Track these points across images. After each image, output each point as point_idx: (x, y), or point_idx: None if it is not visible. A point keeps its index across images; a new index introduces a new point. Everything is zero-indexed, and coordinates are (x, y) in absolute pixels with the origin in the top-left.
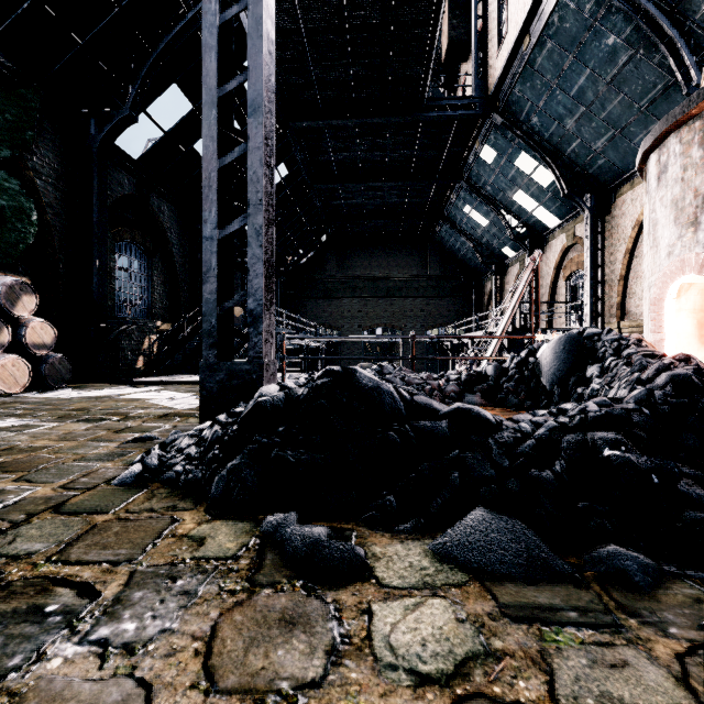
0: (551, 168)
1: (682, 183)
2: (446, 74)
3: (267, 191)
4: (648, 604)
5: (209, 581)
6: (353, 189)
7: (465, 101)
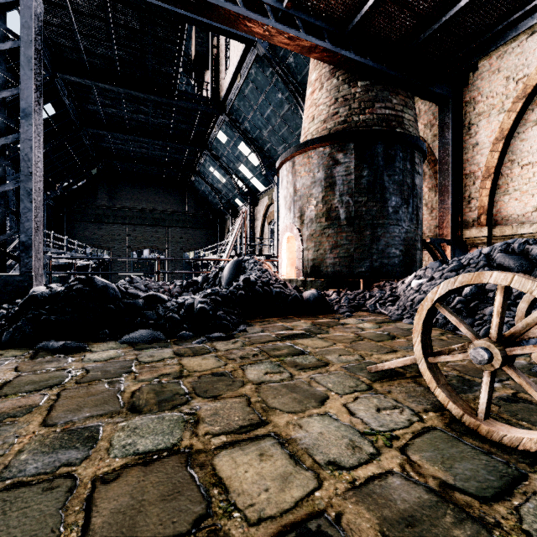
0: (257, 156)
1: (287, 189)
2: (195, 72)
3: (37, 167)
4: (184, 342)
5: (10, 361)
6: (122, 138)
7: (205, 100)
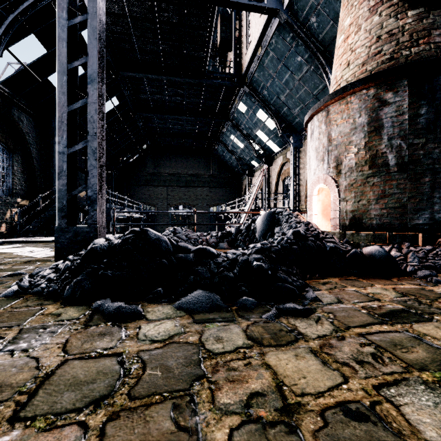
0: (274, 120)
1: (319, 140)
2: (219, 56)
3: (100, 128)
4: (249, 314)
5: (64, 327)
6: (164, 118)
7: (229, 76)
